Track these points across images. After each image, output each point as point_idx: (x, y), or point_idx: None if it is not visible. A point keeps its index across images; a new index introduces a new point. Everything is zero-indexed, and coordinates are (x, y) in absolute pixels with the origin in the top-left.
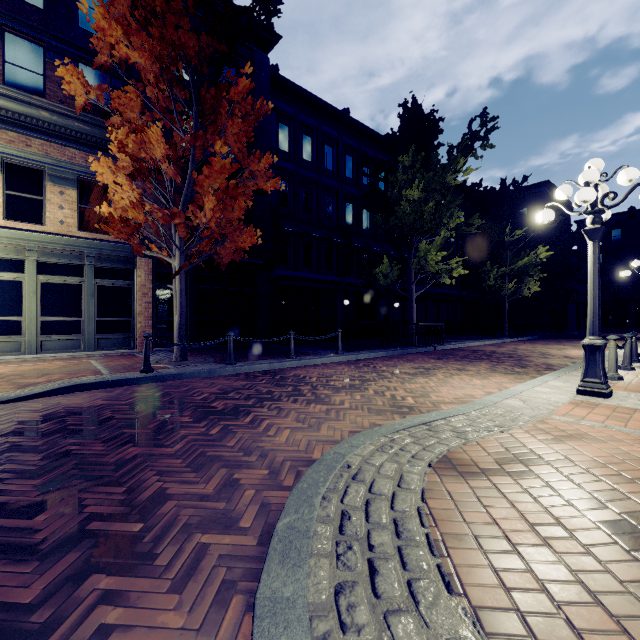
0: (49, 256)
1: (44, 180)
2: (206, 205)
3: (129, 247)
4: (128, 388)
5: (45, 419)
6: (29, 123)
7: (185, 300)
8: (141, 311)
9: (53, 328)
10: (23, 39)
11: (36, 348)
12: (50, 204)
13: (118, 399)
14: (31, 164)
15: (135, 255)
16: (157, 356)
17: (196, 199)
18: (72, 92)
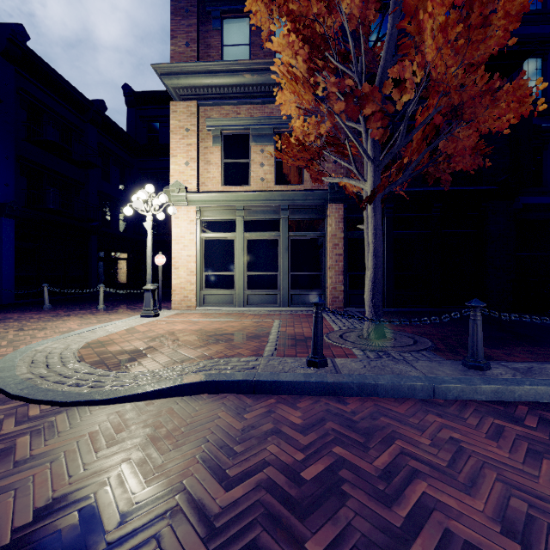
0: (253, 214)
1: (249, 143)
2: (426, 30)
3: (319, 193)
4: (274, 405)
5: (12, 541)
6: (238, 93)
7: (381, 243)
8: (331, 265)
9: (256, 283)
10: (235, 19)
11: (243, 301)
12: (253, 164)
13: (225, 463)
14: (240, 130)
15: (325, 202)
16: (345, 322)
17: (401, 51)
18: (258, 23)
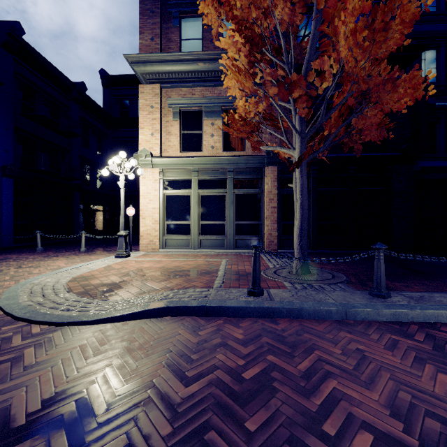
0: (205, 174)
1: (202, 118)
2: (340, 33)
3: (258, 158)
4: (222, 325)
5: (27, 422)
6: (193, 78)
7: (306, 199)
8: (268, 215)
9: (207, 230)
10: (191, 18)
11: (197, 244)
12: (205, 135)
13: (185, 367)
14: (195, 108)
15: (263, 165)
16: (278, 261)
17: (322, 48)
18: (209, 23)
